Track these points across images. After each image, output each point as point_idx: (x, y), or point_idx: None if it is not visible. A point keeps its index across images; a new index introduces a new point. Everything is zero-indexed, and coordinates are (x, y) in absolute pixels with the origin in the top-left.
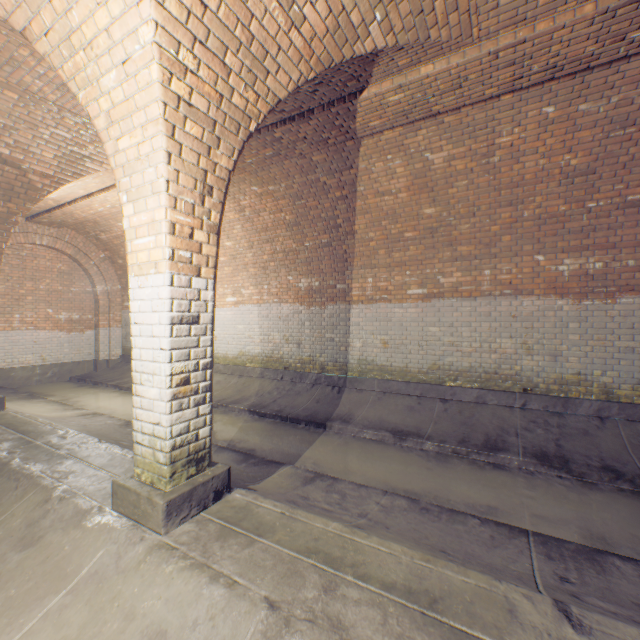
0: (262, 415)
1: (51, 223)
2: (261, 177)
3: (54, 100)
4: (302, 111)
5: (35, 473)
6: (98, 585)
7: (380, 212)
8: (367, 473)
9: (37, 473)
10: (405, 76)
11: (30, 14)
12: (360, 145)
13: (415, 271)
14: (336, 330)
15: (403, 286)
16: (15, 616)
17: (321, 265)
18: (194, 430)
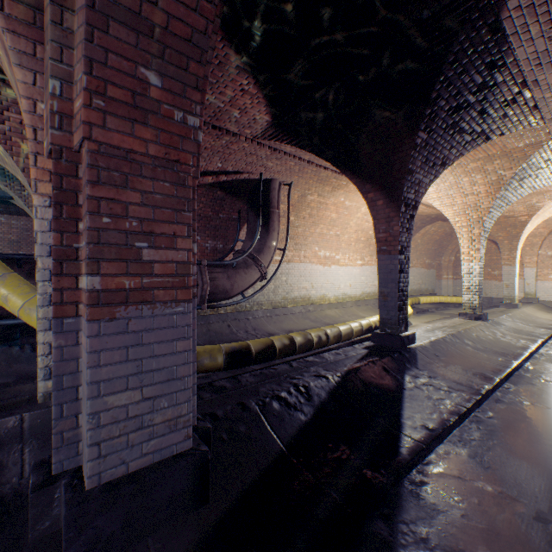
0: None
1: None
2: None
3: None
4: None
5: None
6: None
7: None
8: None
9: None
10: None
11: None
12: None
13: None
14: None
15: None
16: None
17: None
18: (471, 301)
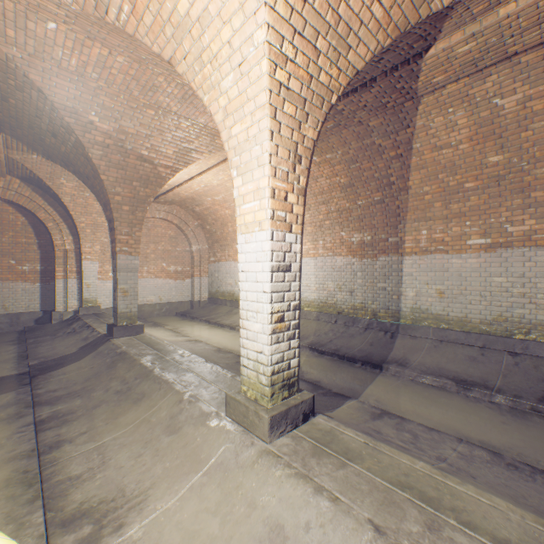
0: (321, 352)
1: (165, 202)
2: (320, 148)
3: (175, 111)
4: (364, 81)
5: (170, 380)
6: (224, 473)
7: (436, 166)
8: (433, 417)
9: (171, 380)
10: (479, 23)
11: (175, 46)
12: (419, 103)
13: (476, 221)
14: (388, 280)
15: (461, 237)
16: (171, 483)
17: (373, 221)
18: (286, 360)
